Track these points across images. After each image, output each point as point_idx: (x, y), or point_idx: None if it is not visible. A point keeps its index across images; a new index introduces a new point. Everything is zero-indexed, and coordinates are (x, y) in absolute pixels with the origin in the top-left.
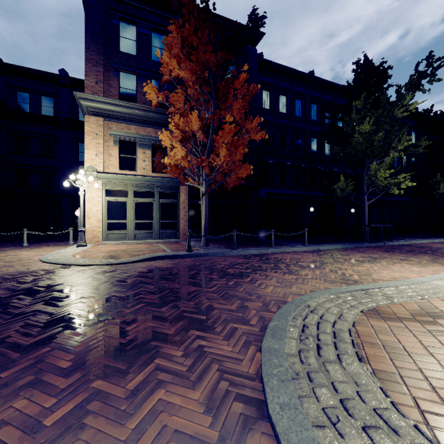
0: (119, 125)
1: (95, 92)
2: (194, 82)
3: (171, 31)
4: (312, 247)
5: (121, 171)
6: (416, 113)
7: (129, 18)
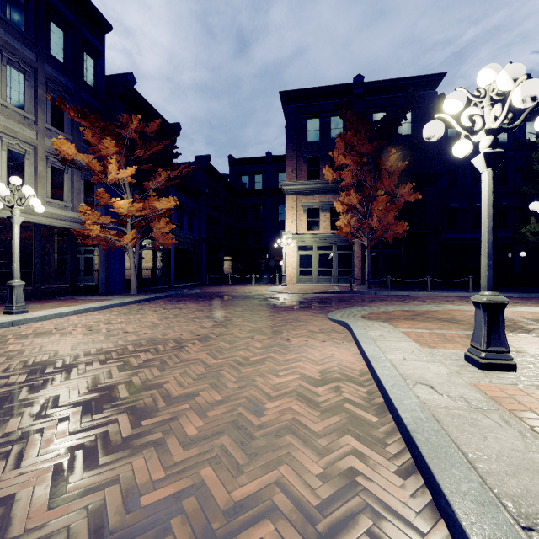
0: (307, 198)
1: (291, 178)
2: (355, 168)
3: (337, 142)
4: (472, 293)
5: (308, 232)
6: None
7: (314, 116)
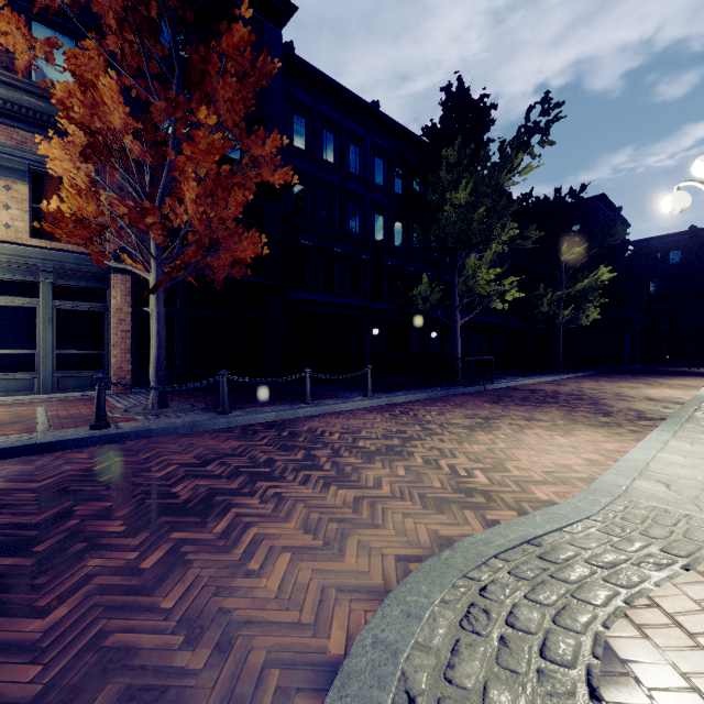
0: None
1: None
2: (119, 15)
3: None
4: (380, 399)
5: None
6: (510, 200)
7: None
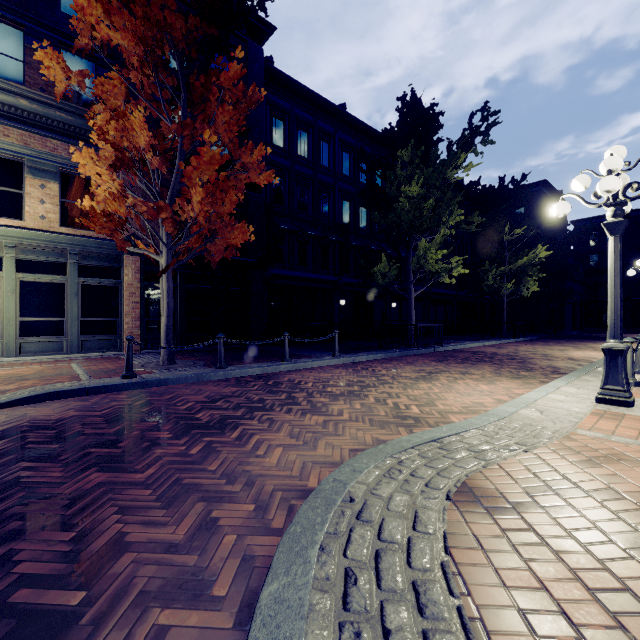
0: None
1: None
2: (142, 58)
3: None
4: (345, 358)
5: None
6: (462, 186)
7: None
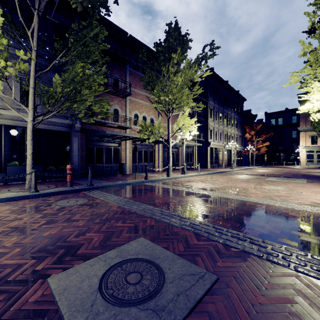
0: (311, 132)
1: (303, 125)
2: None
3: None
4: None
5: (311, 145)
6: None
7: None
